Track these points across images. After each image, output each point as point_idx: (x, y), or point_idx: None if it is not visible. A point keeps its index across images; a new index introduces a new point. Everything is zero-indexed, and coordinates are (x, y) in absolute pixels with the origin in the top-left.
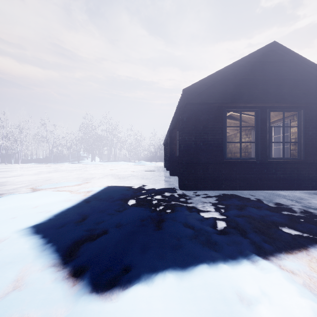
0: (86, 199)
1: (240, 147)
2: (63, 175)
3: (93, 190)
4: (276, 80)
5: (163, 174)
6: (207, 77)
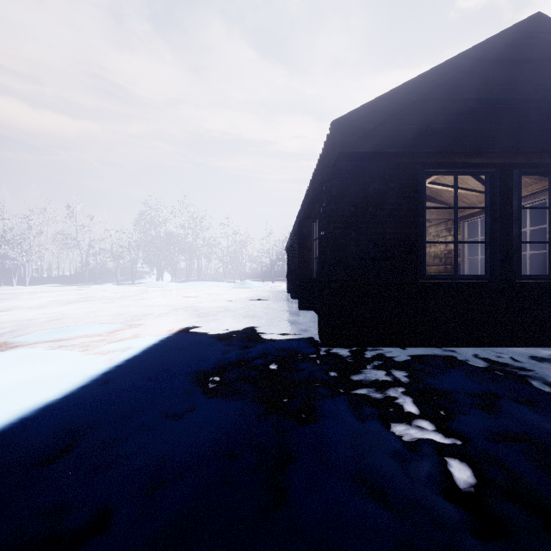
0: (107, 375)
1: (455, 252)
2: (92, 309)
3: (134, 348)
4: (539, 103)
5: (286, 306)
6: (387, 93)
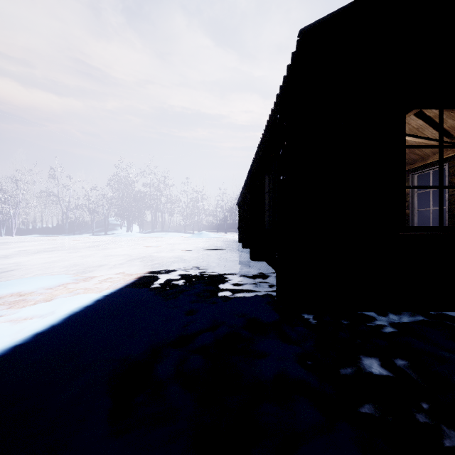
0: None
1: (440, 199)
2: (53, 259)
3: (60, 312)
4: None
5: (238, 255)
6: None
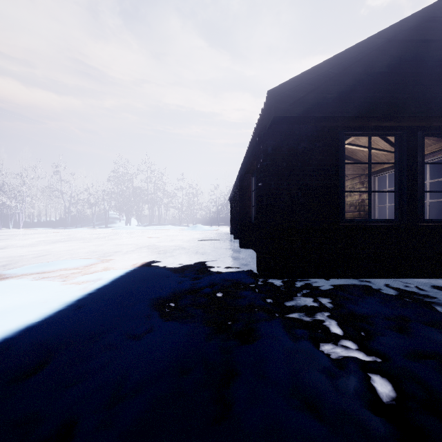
0: (80, 301)
1: (369, 200)
2: (72, 247)
3: (104, 279)
4: (440, 76)
5: (230, 245)
6: (314, 67)
